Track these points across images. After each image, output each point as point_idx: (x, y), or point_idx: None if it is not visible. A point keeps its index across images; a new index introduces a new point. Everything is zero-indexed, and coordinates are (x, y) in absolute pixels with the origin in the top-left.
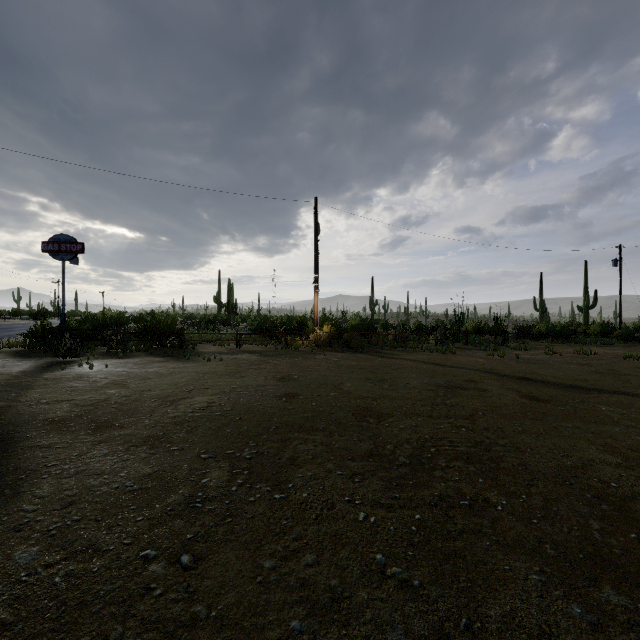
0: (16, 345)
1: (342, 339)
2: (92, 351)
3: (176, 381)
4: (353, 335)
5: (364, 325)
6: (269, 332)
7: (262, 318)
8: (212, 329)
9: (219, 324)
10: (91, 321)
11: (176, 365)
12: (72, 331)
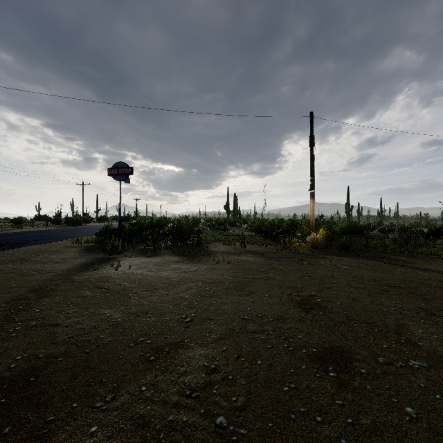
0: (92, 241)
1: (339, 242)
2: (132, 248)
3: (179, 297)
4: (352, 238)
5: (353, 227)
6: (267, 233)
7: (260, 221)
8: (222, 229)
9: (227, 225)
10: (142, 224)
11: (188, 267)
12: (125, 231)
